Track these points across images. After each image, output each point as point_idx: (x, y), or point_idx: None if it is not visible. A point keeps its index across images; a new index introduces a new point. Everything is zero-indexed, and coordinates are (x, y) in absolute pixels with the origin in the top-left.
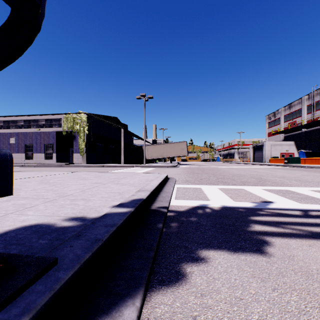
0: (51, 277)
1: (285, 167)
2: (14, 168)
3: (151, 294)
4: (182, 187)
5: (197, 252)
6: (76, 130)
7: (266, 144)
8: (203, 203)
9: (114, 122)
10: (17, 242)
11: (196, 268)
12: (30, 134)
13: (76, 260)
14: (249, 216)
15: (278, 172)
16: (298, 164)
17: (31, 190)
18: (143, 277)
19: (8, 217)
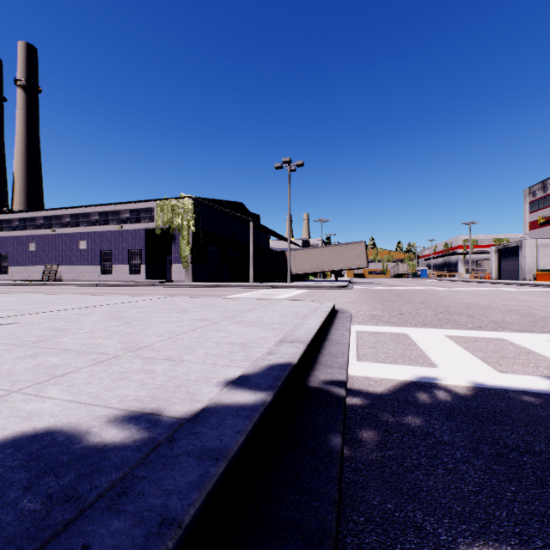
0: None
1: None
2: (83, 288)
3: None
4: (366, 330)
5: None
6: (176, 226)
7: (526, 244)
8: (423, 373)
9: (238, 211)
10: None
11: None
12: (108, 234)
13: None
14: None
15: None
16: None
17: (85, 333)
18: None
19: (6, 401)
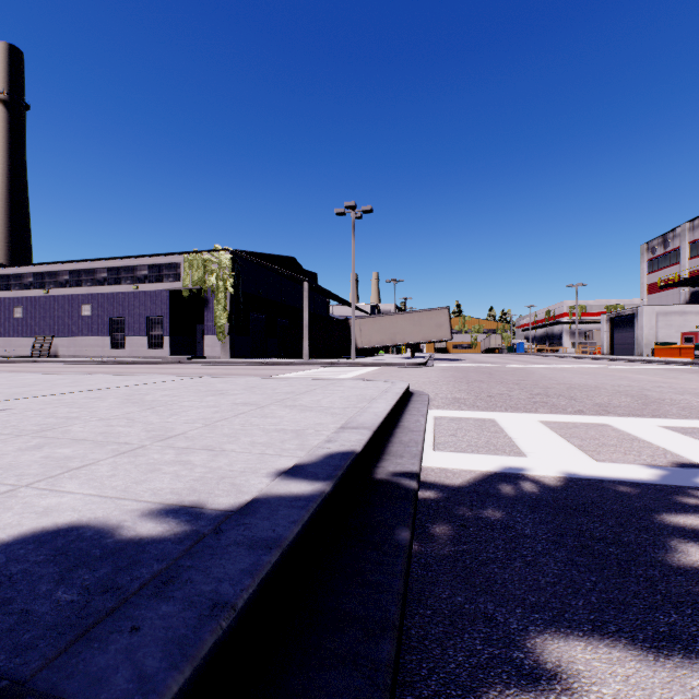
0: None
1: (697, 367)
2: (88, 366)
3: None
4: (446, 416)
5: (529, 645)
6: (209, 286)
7: (643, 311)
8: (509, 463)
9: (289, 269)
10: None
11: None
12: (119, 296)
13: None
14: (656, 513)
15: (684, 380)
16: None
17: (99, 420)
18: None
19: (15, 497)
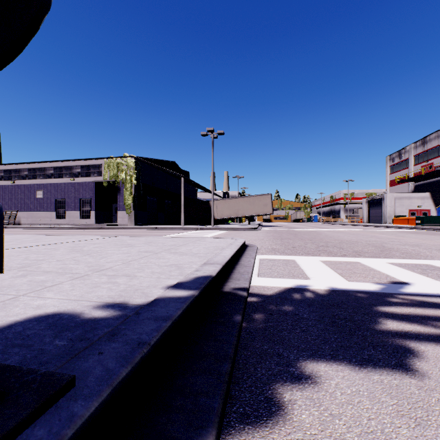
0: (62, 412)
1: (417, 230)
2: (41, 230)
3: (227, 439)
4: (267, 258)
5: (298, 365)
6: (120, 179)
7: (387, 197)
8: (300, 283)
9: (171, 169)
10: (22, 342)
11: (299, 394)
12: (61, 185)
13: (105, 379)
14: (374, 306)
15: (407, 237)
16: (437, 226)
17: (57, 261)
18: (214, 408)
19: (18, 300)
